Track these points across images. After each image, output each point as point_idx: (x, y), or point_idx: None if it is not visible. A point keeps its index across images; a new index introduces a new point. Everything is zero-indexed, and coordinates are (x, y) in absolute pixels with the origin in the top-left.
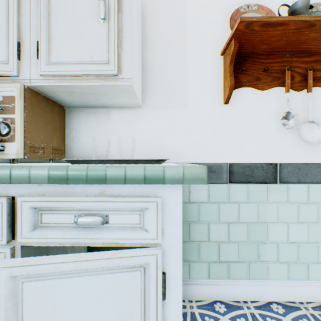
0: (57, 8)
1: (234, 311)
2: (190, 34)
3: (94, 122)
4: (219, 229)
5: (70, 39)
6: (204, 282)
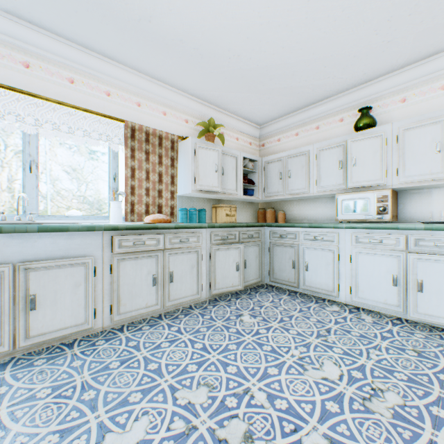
0: (407, 151)
1: None
2: None
3: (417, 198)
4: None
5: (415, 164)
6: None
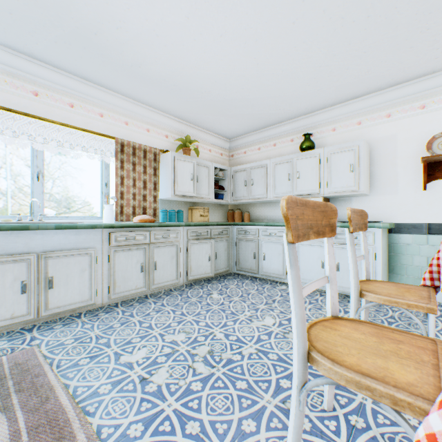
0: (333, 169)
1: None
2: (399, 155)
3: (342, 204)
4: (420, 260)
5: (338, 179)
6: None
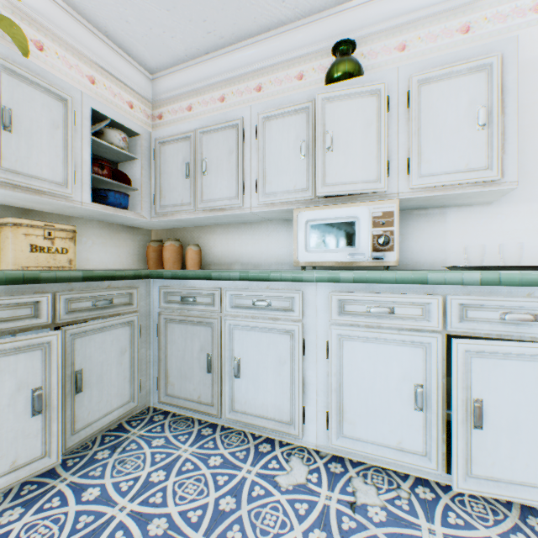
0: (427, 123)
1: None
2: None
3: (424, 225)
4: None
5: (441, 151)
6: None
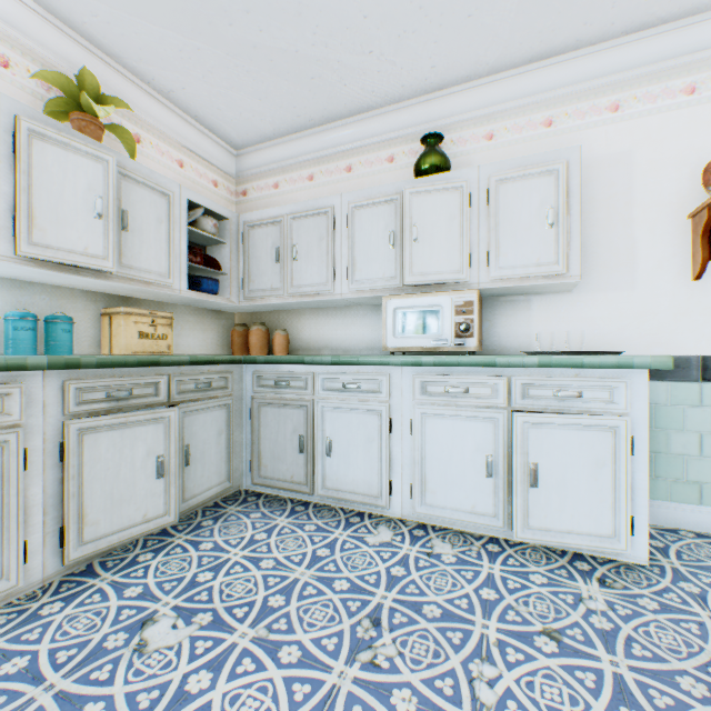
0: (504, 220)
1: (709, 539)
2: (640, 198)
3: (510, 311)
4: (685, 440)
5: (516, 246)
6: (660, 503)
